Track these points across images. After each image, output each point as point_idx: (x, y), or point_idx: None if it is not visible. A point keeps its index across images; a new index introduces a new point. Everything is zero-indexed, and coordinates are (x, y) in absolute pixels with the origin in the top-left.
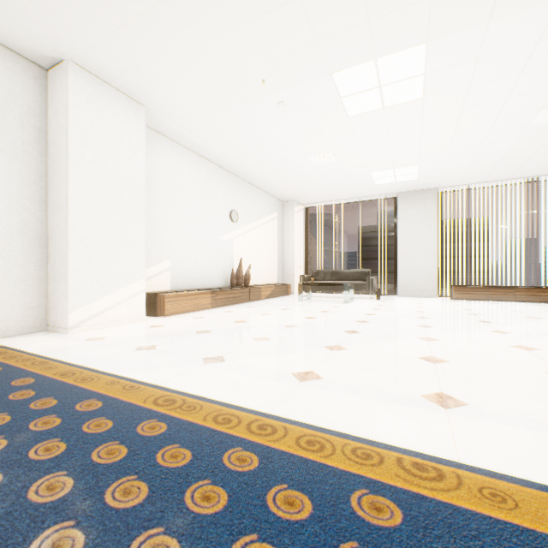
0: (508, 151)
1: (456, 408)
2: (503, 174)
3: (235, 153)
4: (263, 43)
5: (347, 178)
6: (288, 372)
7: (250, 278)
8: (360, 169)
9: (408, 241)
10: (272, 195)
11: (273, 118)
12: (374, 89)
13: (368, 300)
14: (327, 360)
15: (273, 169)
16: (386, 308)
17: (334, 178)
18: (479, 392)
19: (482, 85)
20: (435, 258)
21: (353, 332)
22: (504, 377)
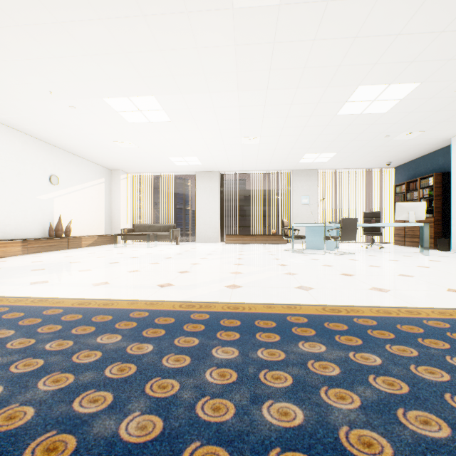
0: (243, 156)
1: (101, 285)
2: (251, 167)
3: (49, 131)
4: (40, 72)
5: (153, 159)
6: (30, 282)
7: (71, 231)
8: (159, 154)
9: (202, 205)
10: (99, 164)
11: (71, 114)
12: (138, 111)
13: (168, 246)
14: (68, 275)
15: (89, 146)
16: (169, 250)
17: (143, 158)
18: (126, 280)
19: (201, 121)
20: (218, 217)
21: (114, 263)
22: (153, 274)
